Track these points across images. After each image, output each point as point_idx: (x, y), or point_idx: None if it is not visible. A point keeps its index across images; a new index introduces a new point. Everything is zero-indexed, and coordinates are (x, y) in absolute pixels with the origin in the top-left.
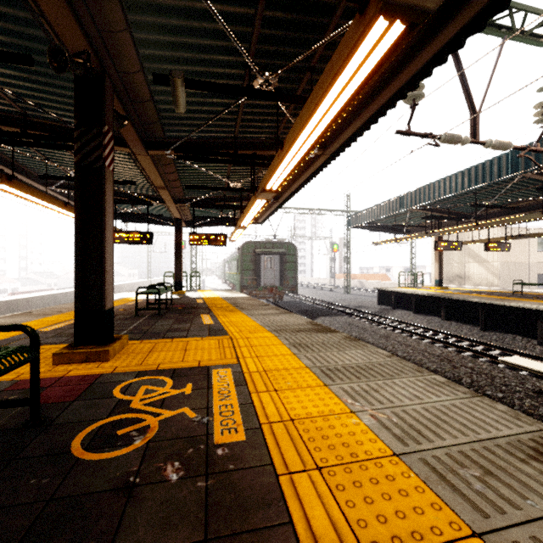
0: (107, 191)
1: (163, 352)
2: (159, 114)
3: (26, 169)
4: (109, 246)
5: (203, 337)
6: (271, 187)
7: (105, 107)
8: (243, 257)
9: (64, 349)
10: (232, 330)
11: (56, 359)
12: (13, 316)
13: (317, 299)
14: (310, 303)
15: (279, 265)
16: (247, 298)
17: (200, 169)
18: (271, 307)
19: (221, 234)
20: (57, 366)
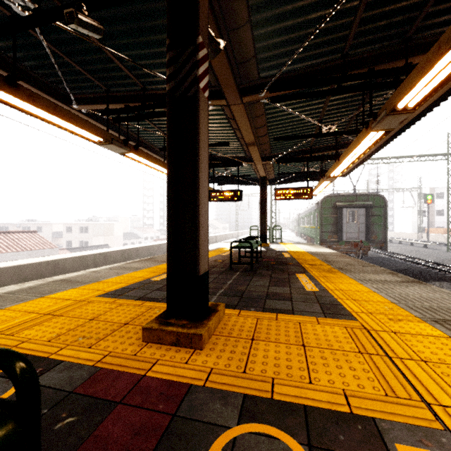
0: (201, 121)
1: (271, 343)
2: (255, 45)
3: (154, 147)
4: (203, 193)
5: (317, 316)
6: (406, 103)
7: (199, 11)
8: (322, 211)
9: (156, 320)
10: (354, 308)
11: (145, 335)
12: (142, 260)
13: (412, 257)
14: (404, 261)
15: (364, 218)
16: (336, 254)
17: (293, 112)
18: (380, 270)
19: (307, 187)
20: (146, 344)
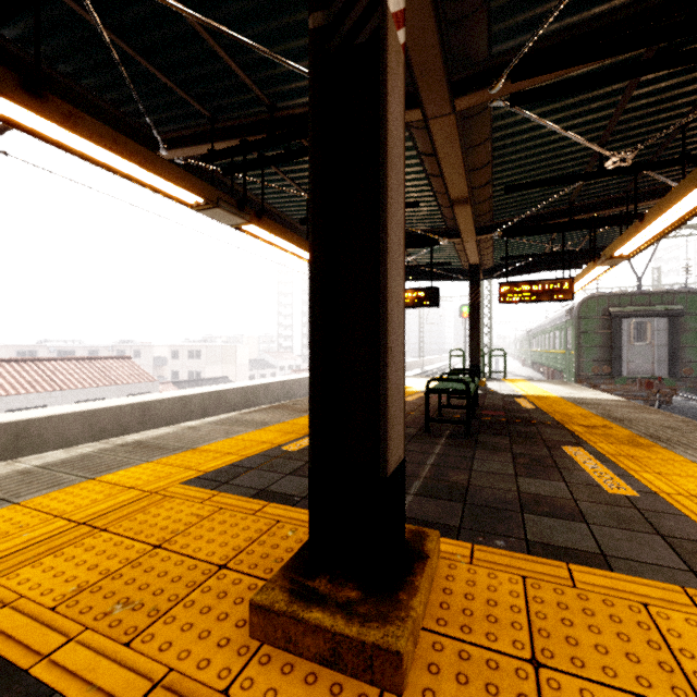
0: (390, 95)
1: (597, 691)
2: None
3: (291, 221)
4: (394, 272)
5: (681, 583)
6: None
7: None
8: (581, 323)
9: (283, 579)
10: None
11: (256, 622)
12: (270, 408)
13: None
14: None
15: (666, 335)
16: (625, 403)
17: (553, 127)
18: None
19: (562, 279)
20: (257, 648)
